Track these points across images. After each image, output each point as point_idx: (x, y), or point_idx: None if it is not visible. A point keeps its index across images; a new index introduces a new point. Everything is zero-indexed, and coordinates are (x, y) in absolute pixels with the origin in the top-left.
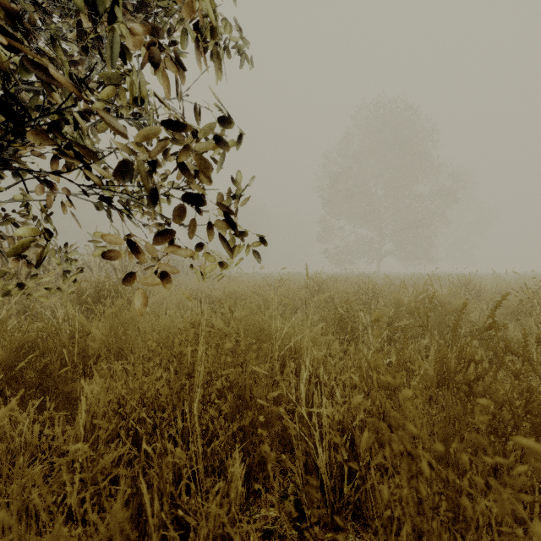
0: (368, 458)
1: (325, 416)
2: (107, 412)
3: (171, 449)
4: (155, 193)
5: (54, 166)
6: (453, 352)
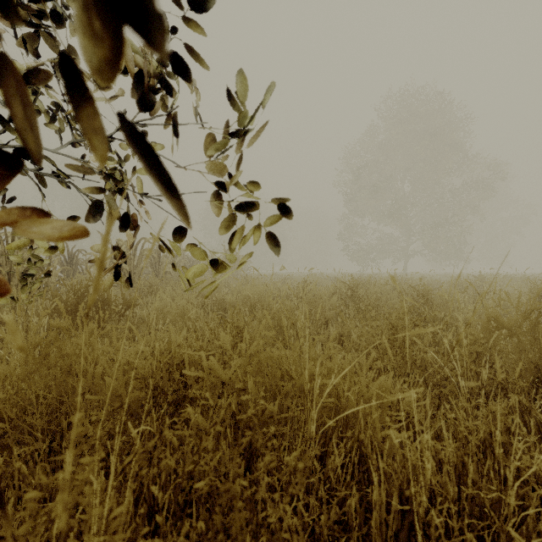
0: None
1: None
2: None
3: None
4: None
5: None
6: None
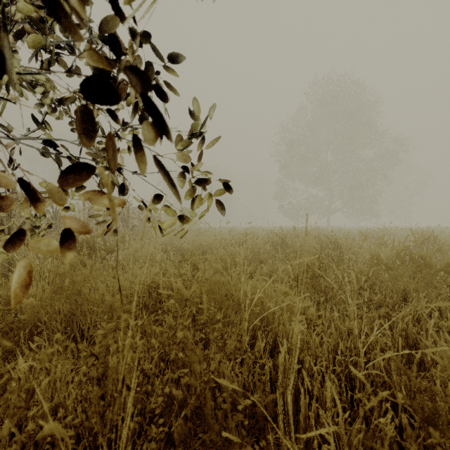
0: None
1: None
2: None
3: None
4: (3, 61)
5: None
6: None
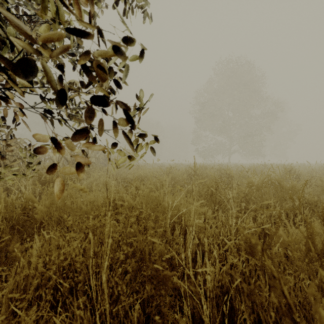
0: (245, 316)
1: (208, 279)
2: (35, 274)
3: (80, 314)
4: (63, 93)
5: (6, 85)
6: (302, 223)
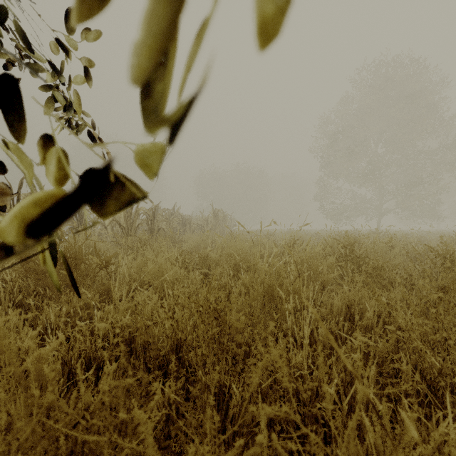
0: None
1: None
2: None
3: None
4: None
5: None
6: None
